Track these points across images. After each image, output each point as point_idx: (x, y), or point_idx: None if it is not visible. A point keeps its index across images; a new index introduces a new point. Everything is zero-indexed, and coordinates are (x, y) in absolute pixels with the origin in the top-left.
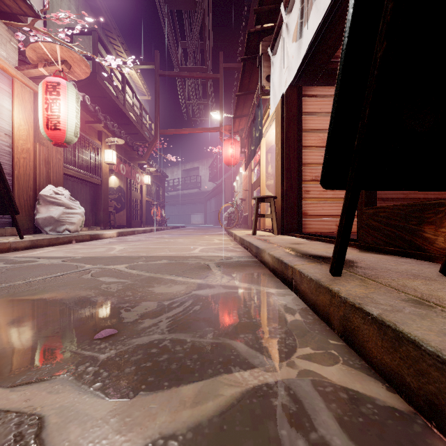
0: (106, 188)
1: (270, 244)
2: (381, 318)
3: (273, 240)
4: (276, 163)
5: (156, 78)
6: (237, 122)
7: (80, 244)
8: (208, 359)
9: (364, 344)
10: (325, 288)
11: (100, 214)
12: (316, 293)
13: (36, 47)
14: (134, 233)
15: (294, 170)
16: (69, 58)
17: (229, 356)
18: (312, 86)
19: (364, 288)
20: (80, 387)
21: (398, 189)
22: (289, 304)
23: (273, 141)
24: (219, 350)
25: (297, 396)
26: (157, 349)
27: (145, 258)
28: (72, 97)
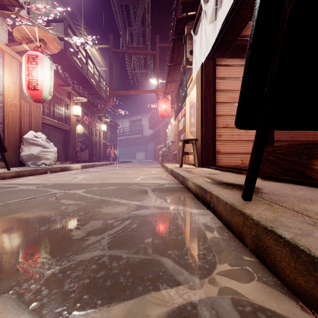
0: (74, 133)
1: (193, 174)
2: (294, 242)
3: (195, 171)
4: (197, 115)
5: (110, 54)
6: (168, 86)
7: (53, 174)
8: (139, 276)
9: (276, 263)
10: (239, 211)
11: (69, 152)
12: (230, 214)
13: (20, 28)
14: (94, 166)
15: (210, 120)
16: (45, 37)
17: (158, 272)
18: (223, 58)
19: (272, 211)
20: (19, 307)
21: (299, 129)
22: (208, 222)
23: (195, 99)
24: (150, 267)
25: (219, 317)
26: (96, 265)
27: (99, 184)
28: (47, 66)
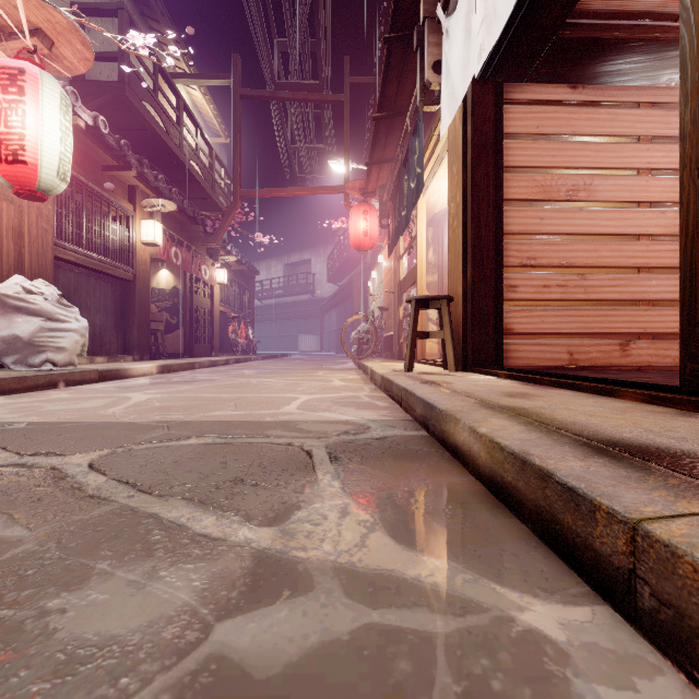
0: (145, 288)
1: (459, 396)
2: None
3: (457, 385)
4: (450, 234)
5: (235, 101)
6: (374, 174)
7: (69, 390)
8: None
9: None
10: None
11: (133, 333)
12: None
13: None
14: (193, 367)
15: (488, 245)
16: (46, 23)
17: None
18: (522, 84)
19: None
20: None
21: None
22: None
23: (438, 203)
24: None
25: None
26: None
27: (168, 427)
28: (51, 101)
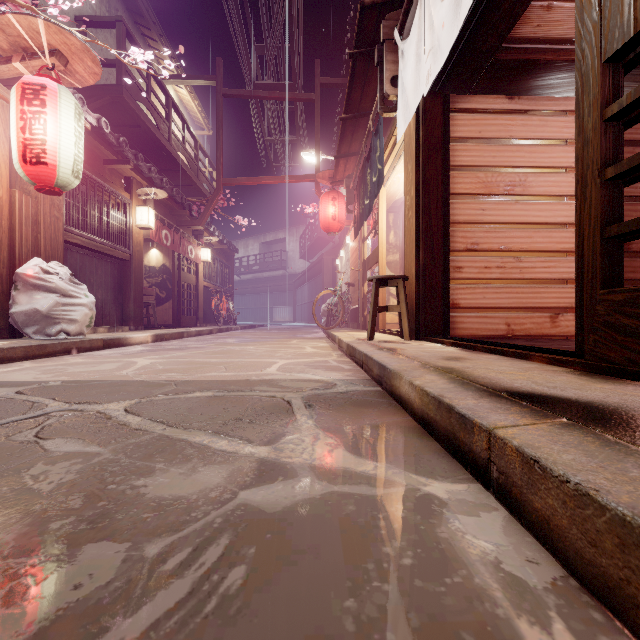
0: (140, 266)
1: (406, 359)
2: None
3: (408, 351)
4: (406, 222)
5: (218, 100)
6: (341, 166)
7: (82, 356)
8: None
9: None
10: None
11: (129, 306)
12: (621, 554)
13: (4, 23)
14: (182, 336)
15: (437, 232)
16: (63, 45)
17: None
18: (467, 95)
19: None
20: None
21: None
22: (505, 555)
23: (398, 192)
24: None
25: None
26: None
27: (175, 384)
28: (67, 111)
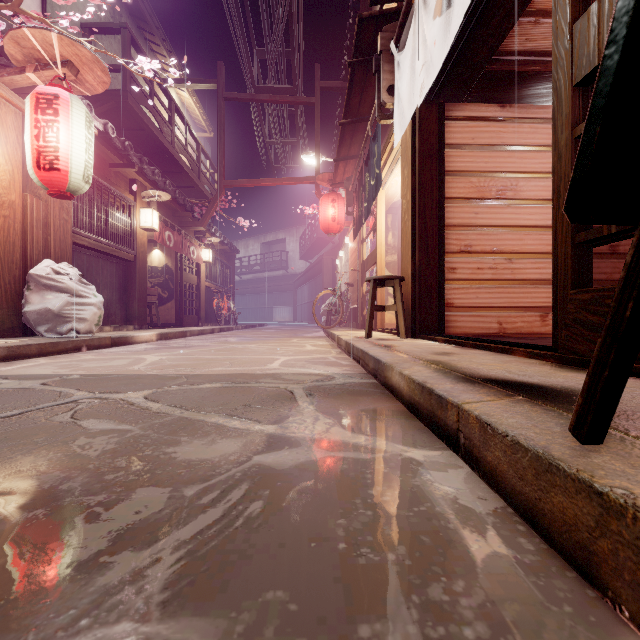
0: (144, 267)
1: (399, 354)
2: None
3: (402, 347)
4: (403, 225)
5: (220, 103)
6: (341, 168)
7: (93, 353)
8: None
9: None
10: (576, 482)
11: (134, 306)
12: (536, 481)
13: (19, 36)
14: (185, 335)
15: (432, 235)
16: (74, 56)
17: None
18: (460, 103)
19: None
20: None
21: None
22: (462, 495)
23: (396, 195)
24: None
25: None
26: None
27: (186, 377)
28: (79, 119)
